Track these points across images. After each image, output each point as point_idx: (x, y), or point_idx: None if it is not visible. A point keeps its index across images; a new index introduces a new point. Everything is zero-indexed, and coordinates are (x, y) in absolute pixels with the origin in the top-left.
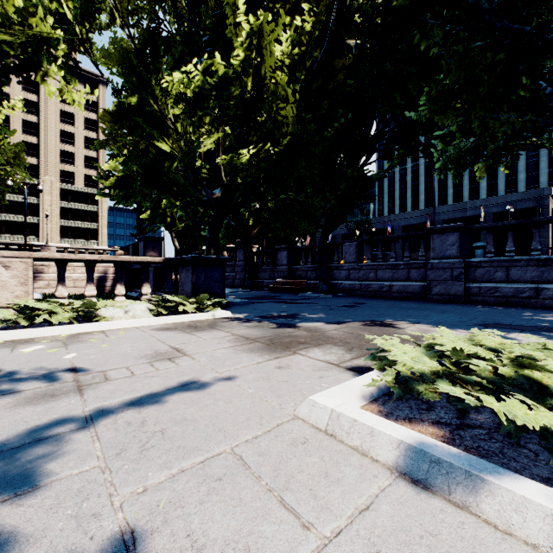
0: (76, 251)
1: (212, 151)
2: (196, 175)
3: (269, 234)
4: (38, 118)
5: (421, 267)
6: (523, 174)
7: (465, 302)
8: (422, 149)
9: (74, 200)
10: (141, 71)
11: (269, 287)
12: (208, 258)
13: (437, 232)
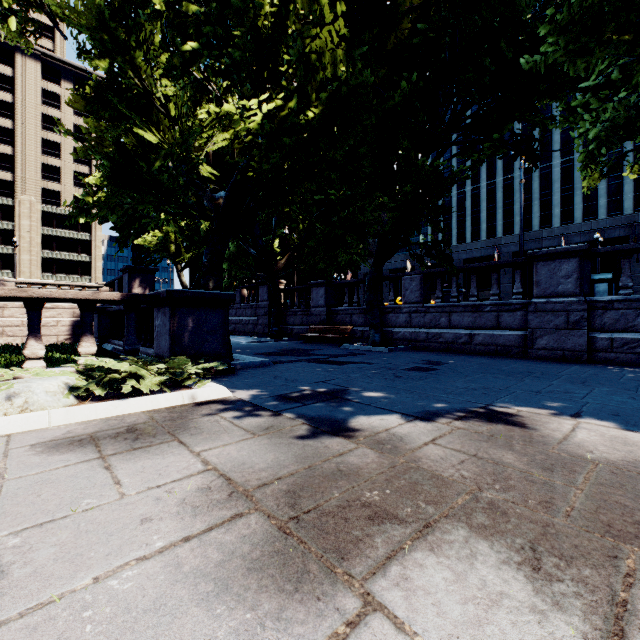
0: (43, 287)
1: (224, 155)
2: (197, 179)
3: (300, 265)
4: (13, 123)
5: (517, 309)
6: (604, 198)
7: (588, 361)
8: (513, 144)
9: (60, 226)
10: (115, 27)
11: (300, 335)
12: (198, 294)
13: (544, 259)
